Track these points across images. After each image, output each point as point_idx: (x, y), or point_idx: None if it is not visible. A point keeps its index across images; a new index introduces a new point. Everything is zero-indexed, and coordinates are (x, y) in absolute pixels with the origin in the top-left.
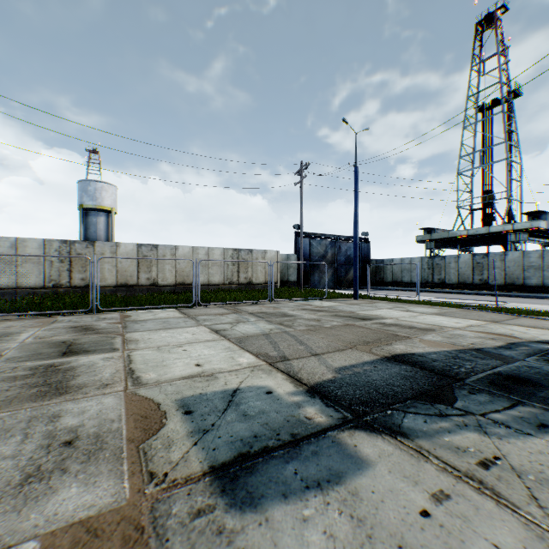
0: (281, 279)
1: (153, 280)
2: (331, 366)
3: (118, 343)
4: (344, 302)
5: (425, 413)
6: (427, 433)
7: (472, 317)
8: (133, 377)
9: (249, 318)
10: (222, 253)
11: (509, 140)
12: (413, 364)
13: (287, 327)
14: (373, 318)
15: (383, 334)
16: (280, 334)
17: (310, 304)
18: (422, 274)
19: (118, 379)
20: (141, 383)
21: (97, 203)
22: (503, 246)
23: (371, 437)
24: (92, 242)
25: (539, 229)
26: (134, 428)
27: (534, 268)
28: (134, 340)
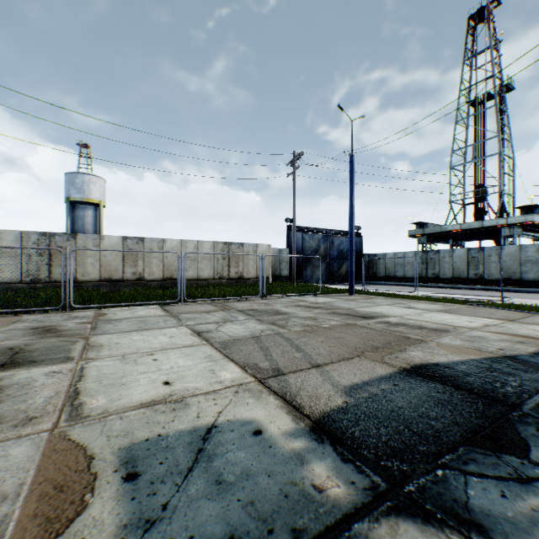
0: (273, 273)
1: (139, 275)
2: (338, 384)
3: (77, 350)
4: (339, 298)
5: (496, 475)
6: (518, 525)
7: (482, 315)
8: (74, 403)
9: (237, 317)
10: (212, 247)
11: (502, 134)
12: (442, 379)
13: (281, 327)
14: (375, 316)
15: (392, 336)
16: (272, 336)
17: (304, 300)
18: (416, 269)
19: (52, 408)
20: (80, 414)
21: (84, 196)
22: (494, 241)
23: (429, 536)
24: (73, 234)
25: (534, 223)
26: (31, 516)
27: (532, 262)
28: (97, 346)
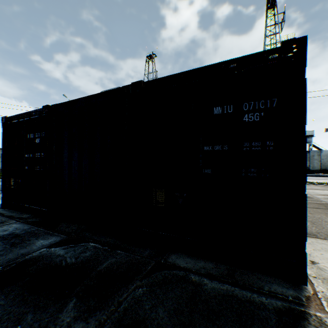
0: None
1: None
2: None
3: None
4: None
5: None
6: None
7: None
8: None
9: None
10: None
11: None
12: None
13: None
14: None
15: None
16: None
17: None
18: None
19: None
20: None
21: None
22: None
23: None
24: None
25: None
26: None
27: None
28: None
